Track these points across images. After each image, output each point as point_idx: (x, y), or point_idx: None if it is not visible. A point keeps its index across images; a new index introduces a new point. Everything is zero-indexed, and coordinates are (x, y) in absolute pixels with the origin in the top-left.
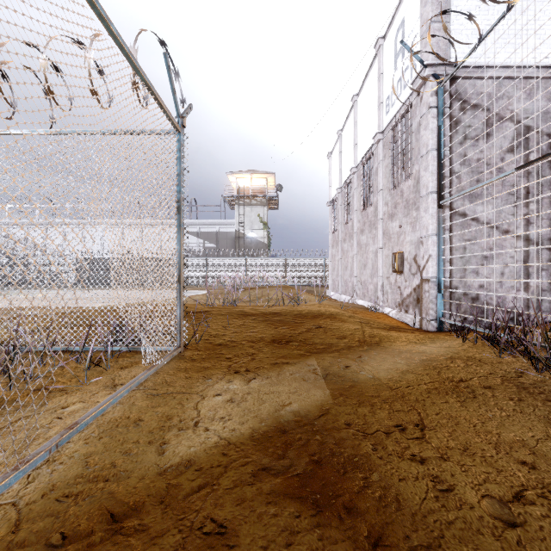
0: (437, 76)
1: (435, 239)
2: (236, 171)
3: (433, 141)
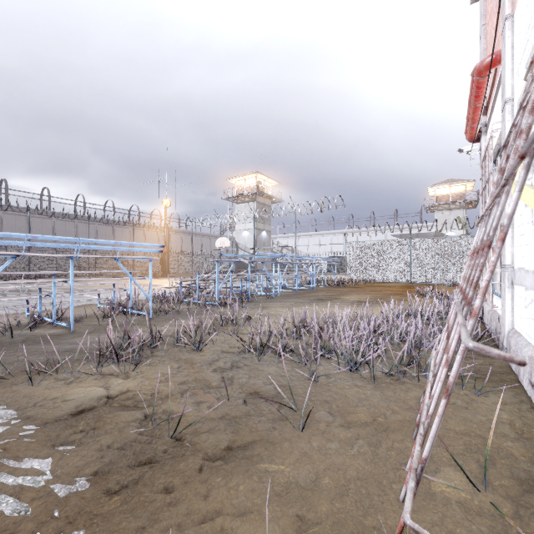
0: None
1: None
2: (435, 184)
3: None
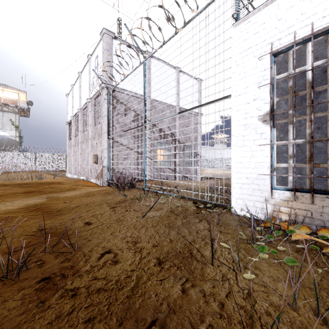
0: (107, 88)
1: (107, 151)
2: None
3: (106, 112)
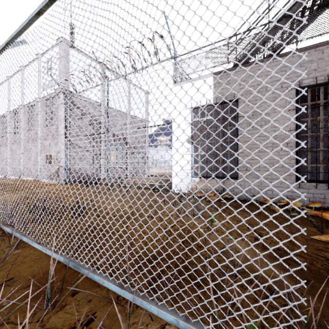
0: (65, 93)
1: (64, 152)
2: None
3: (63, 116)
